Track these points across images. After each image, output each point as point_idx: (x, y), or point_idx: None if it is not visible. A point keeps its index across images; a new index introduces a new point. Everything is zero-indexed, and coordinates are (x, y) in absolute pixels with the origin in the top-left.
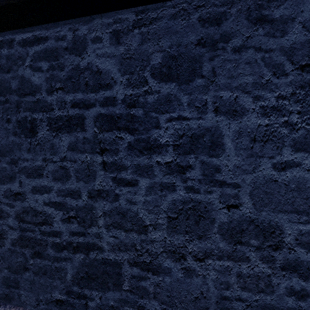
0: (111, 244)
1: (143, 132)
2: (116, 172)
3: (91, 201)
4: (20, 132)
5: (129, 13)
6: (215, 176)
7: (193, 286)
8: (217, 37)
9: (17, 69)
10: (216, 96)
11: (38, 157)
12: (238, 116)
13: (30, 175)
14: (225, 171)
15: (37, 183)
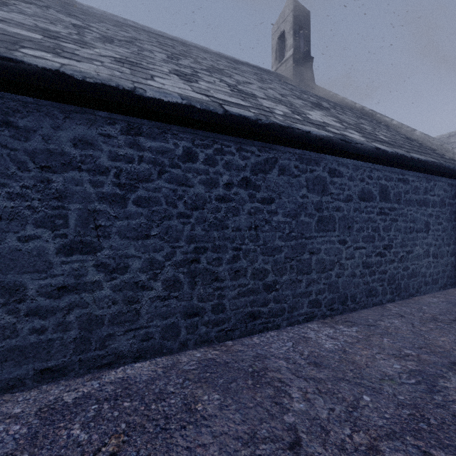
0: None
1: None
2: None
3: None
4: None
5: None
6: None
7: None
8: None
9: None
10: None
11: None
12: None
13: None
14: None
15: None
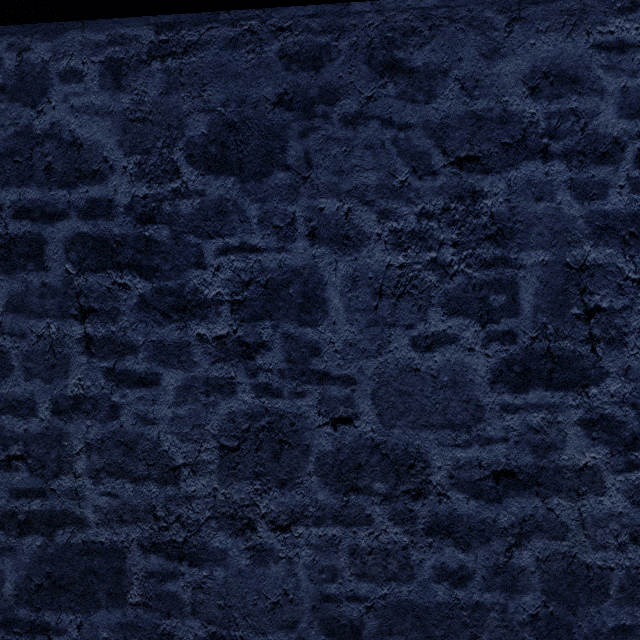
0: (103, 510)
1: (170, 276)
2: (115, 357)
3: (59, 420)
4: None
5: (143, 27)
6: (310, 363)
7: (270, 582)
8: (314, 93)
9: None
10: (313, 207)
11: None
12: (352, 247)
13: None
14: (329, 353)
15: None
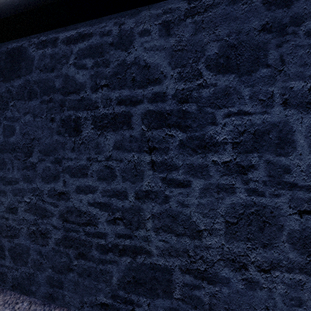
0: (160, 248)
1: (196, 130)
2: (166, 172)
3: (138, 202)
4: (64, 131)
5: (180, 2)
6: (283, 177)
7: (257, 300)
8: (286, 20)
9: (61, 68)
10: (285, 87)
11: (82, 156)
12: None
13: (74, 175)
14: (297, 172)
15: (81, 183)
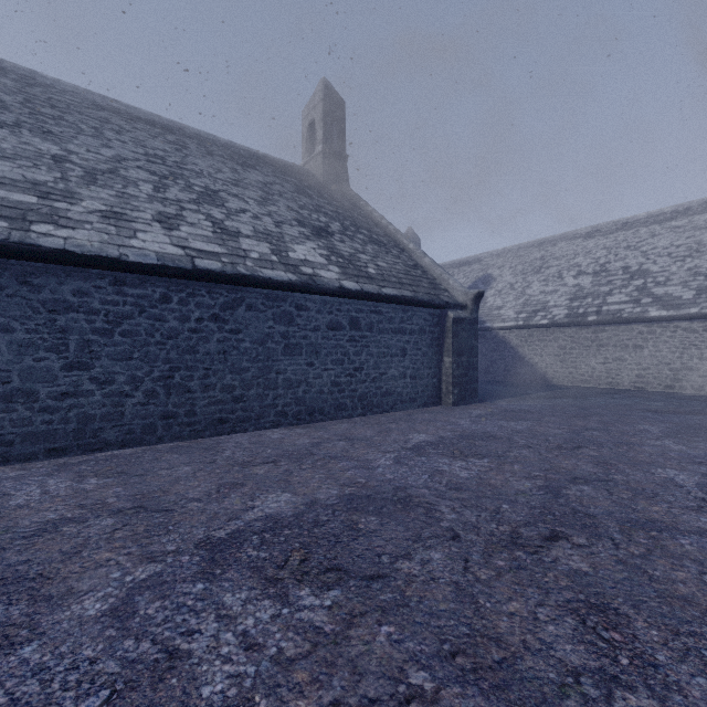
0: None
1: None
2: None
3: None
4: None
5: None
6: None
7: None
8: None
9: None
10: None
11: None
12: (11, 333)
13: None
14: (2, 363)
15: None
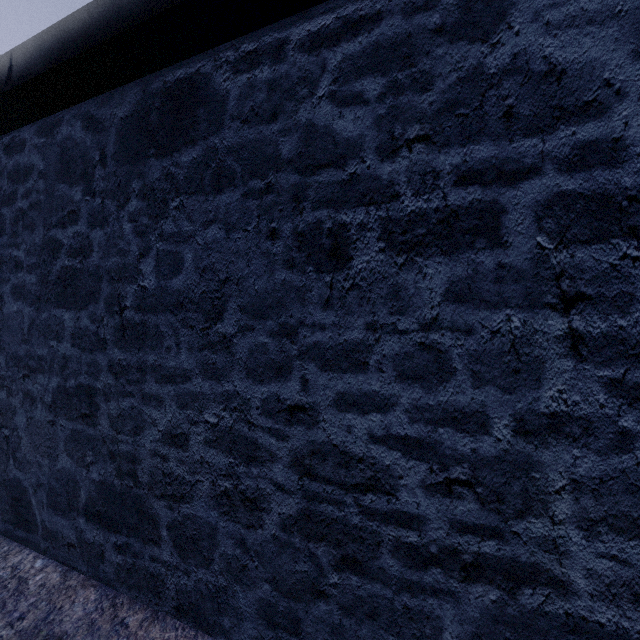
0: (603, 578)
1: None
2: (625, 364)
3: (524, 443)
4: (303, 261)
5: None
6: None
7: None
8: None
9: (296, 109)
10: None
11: (353, 320)
12: None
13: (331, 365)
14: None
15: (349, 386)
